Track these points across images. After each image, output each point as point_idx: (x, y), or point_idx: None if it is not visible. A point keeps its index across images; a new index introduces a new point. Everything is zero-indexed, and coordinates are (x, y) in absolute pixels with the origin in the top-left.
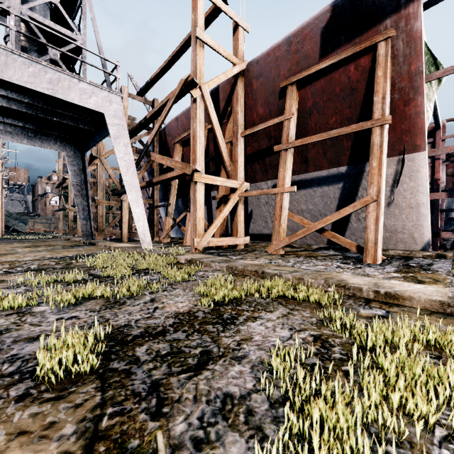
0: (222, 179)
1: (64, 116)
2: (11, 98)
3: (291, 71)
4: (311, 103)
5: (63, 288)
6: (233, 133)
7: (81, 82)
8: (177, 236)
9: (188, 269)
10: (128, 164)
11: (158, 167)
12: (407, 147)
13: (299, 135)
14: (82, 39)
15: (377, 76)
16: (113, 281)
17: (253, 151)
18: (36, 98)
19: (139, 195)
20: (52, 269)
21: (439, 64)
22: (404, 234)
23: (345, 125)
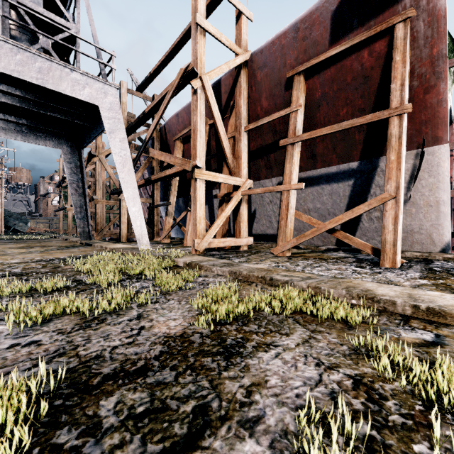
0: (224, 175)
1: (58, 110)
2: (1, 91)
3: (298, 60)
4: (320, 94)
5: (38, 298)
6: (235, 128)
7: (73, 72)
8: (178, 236)
9: (185, 275)
10: (125, 160)
11: (158, 165)
12: (427, 140)
13: (306, 128)
14: (76, 28)
15: (395, 61)
16: (98, 290)
17: (257, 147)
18: (28, 91)
19: (136, 193)
20: (35, 274)
21: None
22: (421, 234)
23: (357, 117)
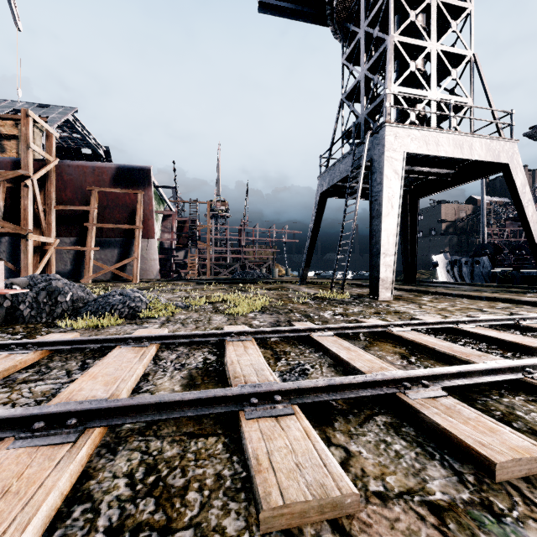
0: (44, 237)
1: None
2: None
3: (95, 183)
4: (106, 204)
5: None
6: (47, 204)
7: None
8: None
9: None
10: None
11: None
12: (150, 236)
13: (98, 217)
14: None
15: (138, 208)
16: None
17: (60, 216)
18: None
19: None
20: None
21: (163, 200)
22: (150, 272)
23: (124, 220)
